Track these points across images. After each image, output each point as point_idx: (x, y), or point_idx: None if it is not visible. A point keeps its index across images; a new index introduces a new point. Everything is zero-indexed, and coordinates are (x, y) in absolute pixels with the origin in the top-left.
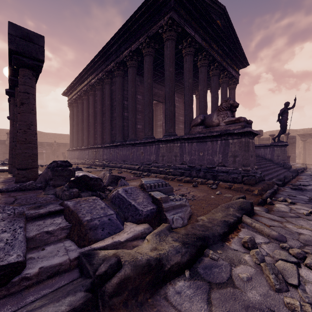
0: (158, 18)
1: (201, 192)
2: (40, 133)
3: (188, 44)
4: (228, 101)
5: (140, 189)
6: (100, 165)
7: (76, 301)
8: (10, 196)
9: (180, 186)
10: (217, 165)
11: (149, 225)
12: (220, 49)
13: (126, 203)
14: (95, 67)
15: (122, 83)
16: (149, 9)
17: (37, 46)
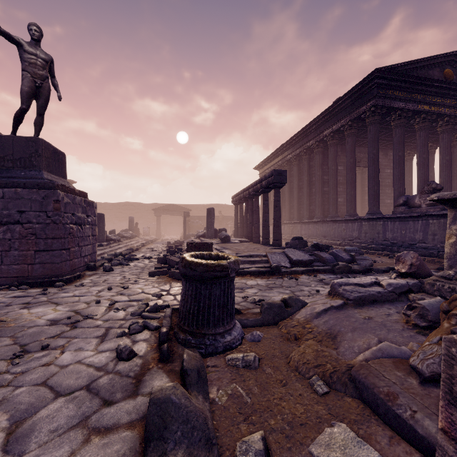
0: (360, 105)
1: (391, 261)
2: (226, 207)
3: (397, 116)
4: (430, 185)
5: (343, 251)
6: None
7: (329, 267)
8: None
9: (377, 257)
10: (418, 242)
11: (348, 263)
12: (453, 99)
13: (337, 255)
14: (292, 144)
15: (321, 160)
16: (351, 97)
17: (283, 176)
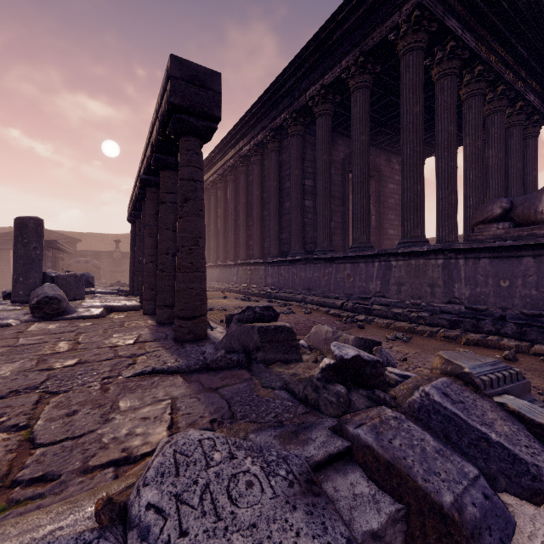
0: (386, 13)
1: None
2: None
3: (447, 53)
4: None
5: (467, 387)
6: (261, 295)
7: None
8: (208, 389)
9: None
10: None
11: None
12: (510, 56)
13: (468, 433)
14: (251, 124)
15: (301, 147)
16: None
17: (211, 93)
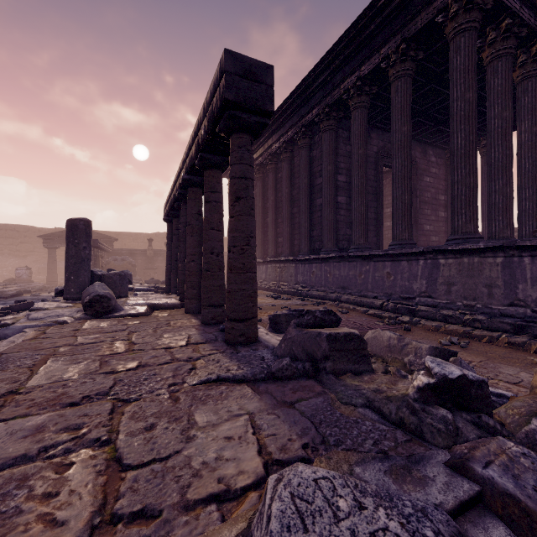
0: None
1: None
2: None
3: (502, 32)
4: None
5: None
6: (291, 293)
7: None
8: (283, 403)
9: None
10: None
11: None
12: None
13: None
14: (281, 122)
15: (334, 142)
16: None
17: (264, 87)
